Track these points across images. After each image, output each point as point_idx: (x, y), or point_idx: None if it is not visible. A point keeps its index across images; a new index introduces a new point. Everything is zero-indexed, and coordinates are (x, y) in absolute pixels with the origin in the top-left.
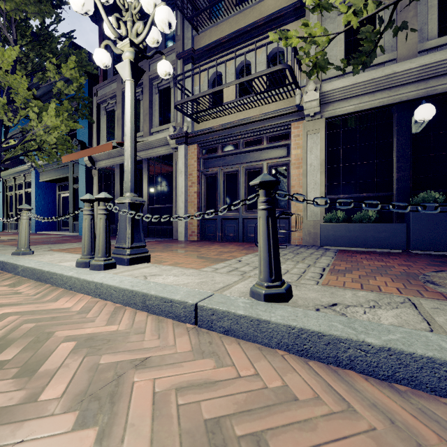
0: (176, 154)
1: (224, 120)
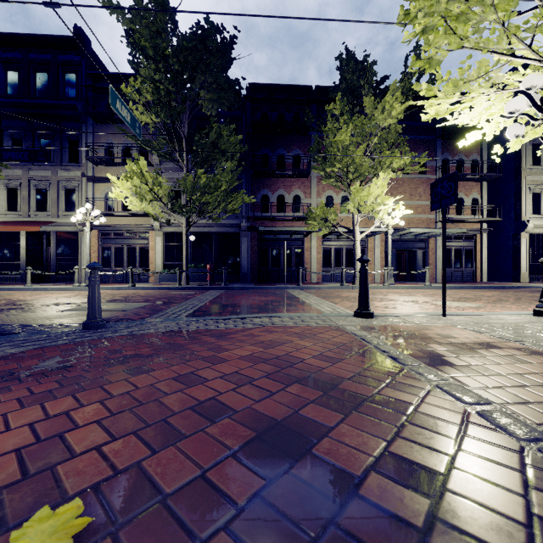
0: (81, 232)
1: (115, 219)
